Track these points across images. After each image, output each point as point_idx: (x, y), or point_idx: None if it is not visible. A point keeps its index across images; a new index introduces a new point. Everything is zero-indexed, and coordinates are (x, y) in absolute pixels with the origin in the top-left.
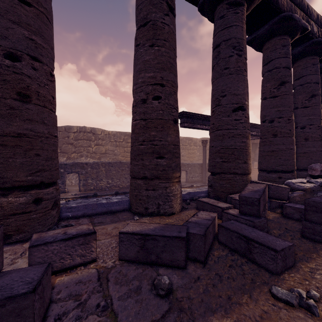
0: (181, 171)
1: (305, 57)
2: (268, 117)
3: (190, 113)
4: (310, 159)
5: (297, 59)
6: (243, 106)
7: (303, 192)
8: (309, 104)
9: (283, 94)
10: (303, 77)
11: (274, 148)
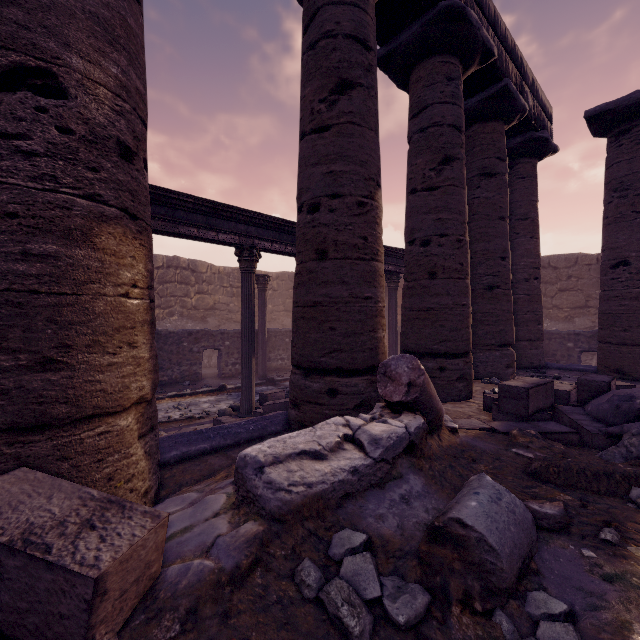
0: (202, 351)
1: (431, 57)
2: (308, 194)
3: (154, 190)
4: (440, 326)
5: (415, 62)
6: (53, 73)
7: (243, 554)
8: (438, 180)
9: (343, 122)
10: (426, 109)
11: (319, 294)
